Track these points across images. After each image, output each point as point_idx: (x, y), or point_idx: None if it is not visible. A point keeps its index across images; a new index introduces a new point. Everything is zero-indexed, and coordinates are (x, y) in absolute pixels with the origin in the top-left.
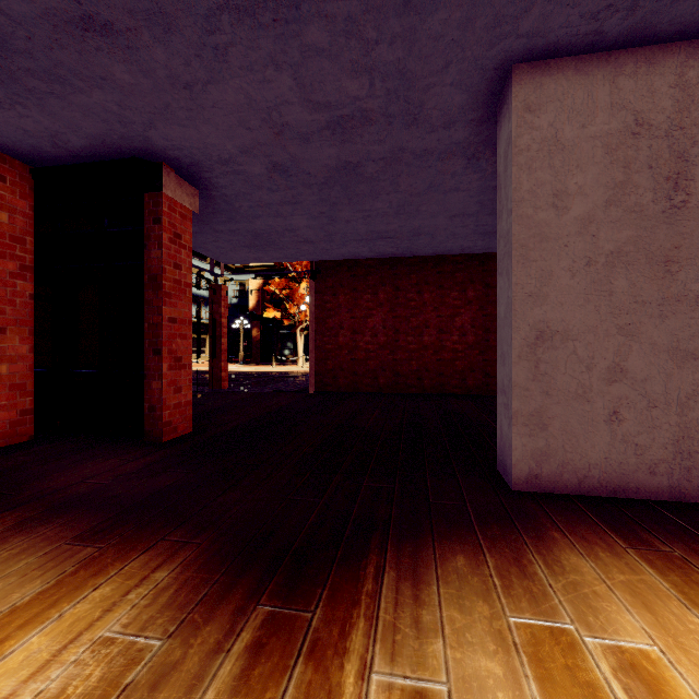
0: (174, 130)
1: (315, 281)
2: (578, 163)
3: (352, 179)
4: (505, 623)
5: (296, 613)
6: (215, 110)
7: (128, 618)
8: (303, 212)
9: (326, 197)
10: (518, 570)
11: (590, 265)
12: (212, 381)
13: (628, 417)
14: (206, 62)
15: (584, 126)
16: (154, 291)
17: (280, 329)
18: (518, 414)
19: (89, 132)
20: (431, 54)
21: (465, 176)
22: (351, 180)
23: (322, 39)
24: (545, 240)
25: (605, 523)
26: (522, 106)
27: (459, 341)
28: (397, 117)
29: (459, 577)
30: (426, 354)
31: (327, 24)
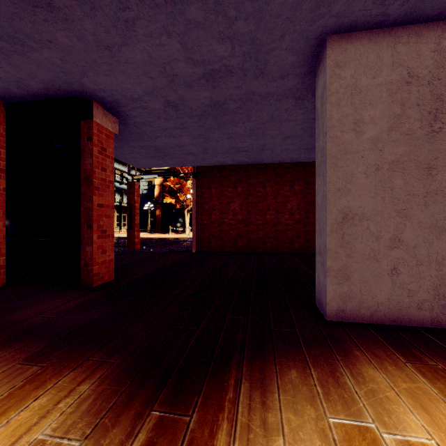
0: (100, 78)
1: (196, 179)
2: (370, 102)
3: (220, 112)
4: (326, 423)
5: (178, 417)
6: (127, 65)
7: (57, 423)
8: (188, 134)
9: (202, 124)
10: (333, 381)
11: (378, 170)
12: (129, 244)
13: (403, 271)
14: (120, 31)
15: (374, 77)
16: (87, 186)
17: (174, 210)
18: (330, 269)
19: (42, 79)
20: (273, 27)
21: (294, 111)
22: (219, 113)
23: (199, 16)
24: (348, 153)
25: (390, 344)
26: (333, 63)
27: (289, 218)
28: (249, 71)
29: (293, 386)
30: (268, 227)
31: (202, 5)
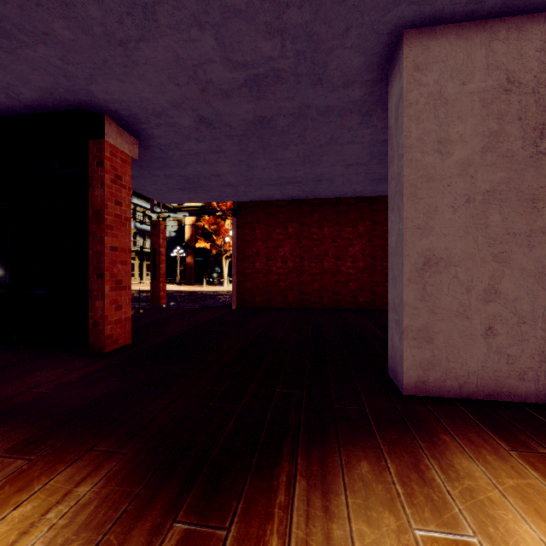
0: (112, 85)
1: (236, 218)
2: (459, 115)
3: (266, 132)
4: (411, 537)
5: (211, 531)
6: (148, 67)
7: (43, 542)
8: (225, 160)
9: (244, 147)
10: (417, 476)
11: (469, 202)
12: (152, 299)
13: (501, 332)
14: (138, 21)
15: (464, 83)
16: (97, 223)
17: (209, 257)
18: (408, 329)
19: (37, 85)
20: (335, 18)
21: (360, 130)
22: (265, 133)
23: (240, 1)
24: (431, 181)
25: (486, 426)
26: (412, 66)
27: (352, 266)
28: (304, 77)
29: (364, 485)
30: (326, 277)
31: None
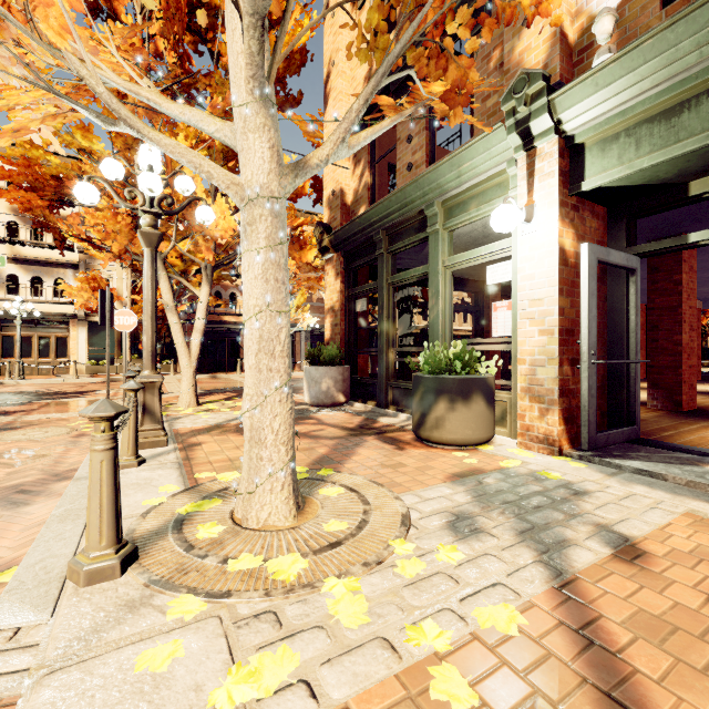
0: (708, 296)
1: None
2: None
3: None
4: None
5: None
6: None
7: None
8: None
9: None
10: None
11: None
12: None
13: None
14: None
15: None
16: None
17: None
18: None
19: None
20: None
21: None
22: None
23: None
24: None
25: None
26: None
27: None
28: None
29: None
30: None
31: None
